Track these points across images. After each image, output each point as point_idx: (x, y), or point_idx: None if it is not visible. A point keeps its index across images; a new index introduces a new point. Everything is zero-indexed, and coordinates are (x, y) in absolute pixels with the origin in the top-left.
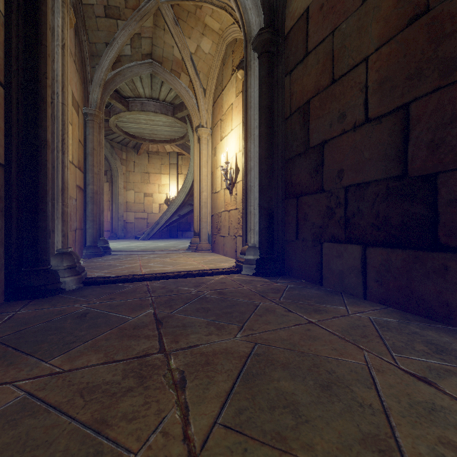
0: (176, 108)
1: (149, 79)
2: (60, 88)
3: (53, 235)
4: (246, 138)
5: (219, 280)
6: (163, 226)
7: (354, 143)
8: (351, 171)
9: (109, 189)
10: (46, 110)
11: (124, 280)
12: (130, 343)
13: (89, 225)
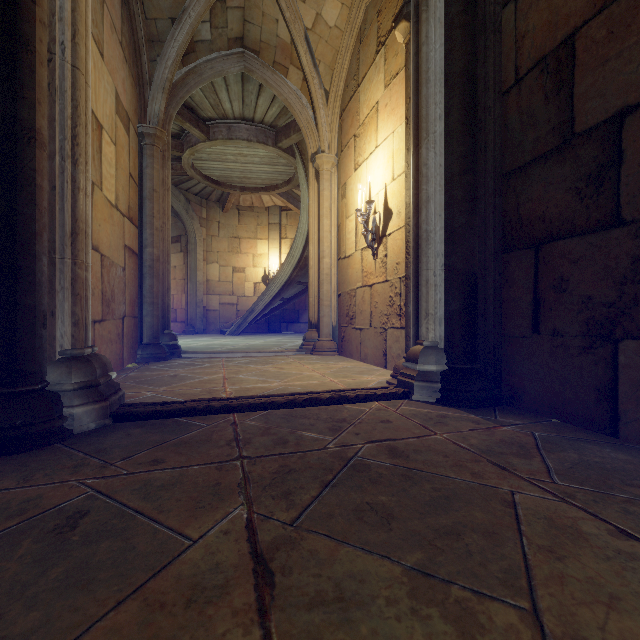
0: (279, 134)
1: (239, 86)
2: (68, 34)
3: (52, 322)
4: (417, 142)
5: (375, 415)
6: (259, 315)
7: None
8: None
9: (184, 262)
10: (34, 67)
11: (191, 410)
12: None
13: (147, 310)
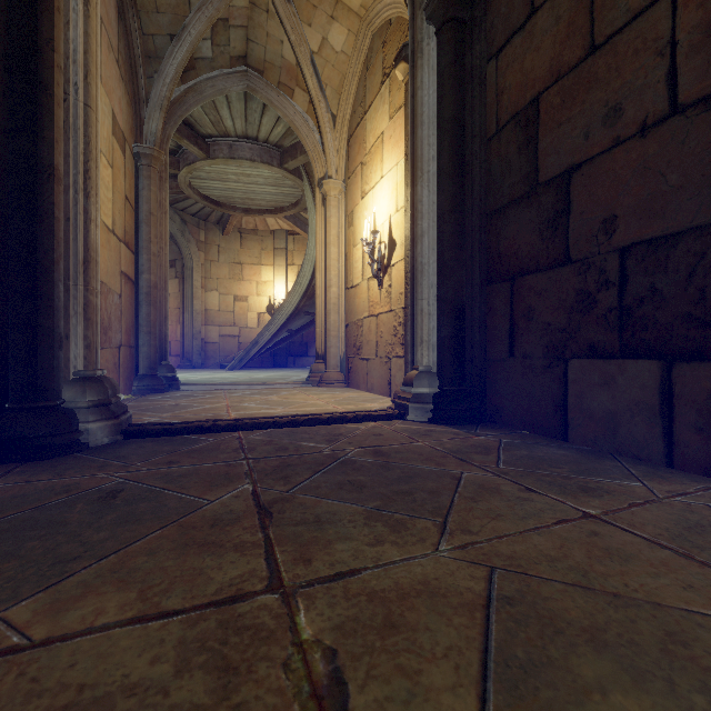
0: (285, 154)
1: (242, 103)
2: (81, 75)
3: (67, 344)
4: (414, 179)
5: (370, 431)
6: (264, 348)
7: (643, 160)
8: (636, 215)
9: (179, 289)
10: (53, 109)
11: (198, 428)
12: (201, 562)
13: (143, 340)
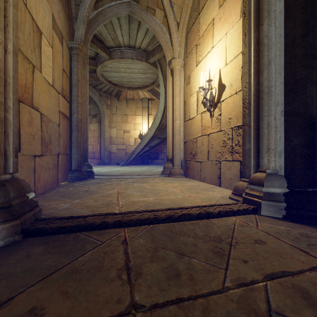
0: (149, 55)
1: (127, 25)
2: None
3: None
4: (258, 22)
5: (245, 233)
6: (137, 155)
7: None
8: None
9: (98, 128)
10: None
11: (89, 226)
12: None
13: (74, 151)
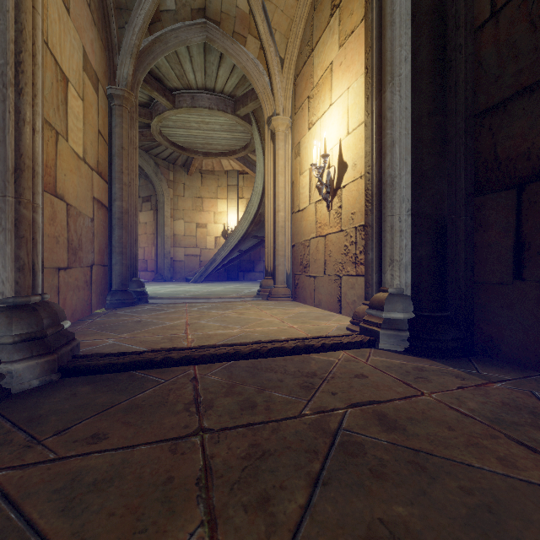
0: (237, 103)
1: (202, 57)
2: None
3: None
4: (380, 87)
5: (347, 368)
6: (219, 265)
7: None
8: None
9: (154, 219)
10: None
11: (148, 363)
12: None
13: (116, 259)
